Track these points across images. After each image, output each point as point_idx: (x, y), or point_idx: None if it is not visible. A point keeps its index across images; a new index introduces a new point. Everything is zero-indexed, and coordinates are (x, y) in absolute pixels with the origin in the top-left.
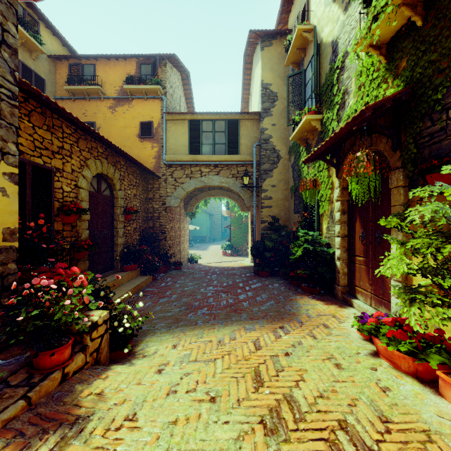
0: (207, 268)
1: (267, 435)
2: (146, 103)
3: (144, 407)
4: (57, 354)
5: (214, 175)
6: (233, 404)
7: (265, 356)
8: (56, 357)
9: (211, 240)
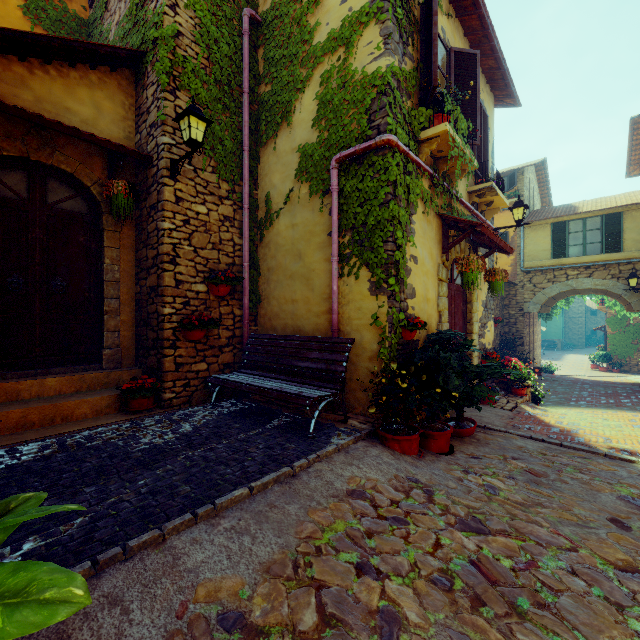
0: (572, 379)
1: (634, 426)
2: (501, 215)
3: (568, 414)
4: (523, 390)
5: (585, 277)
6: (616, 421)
7: (639, 418)
8: (523, 391)
9: (566, 347)
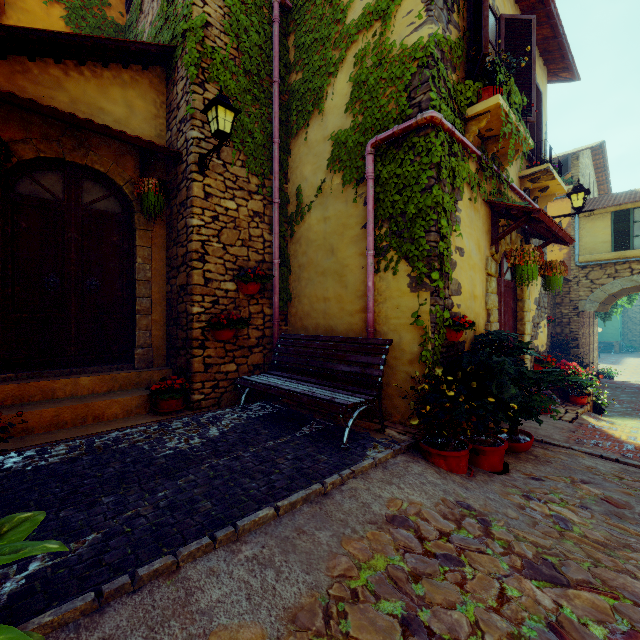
0: (637, 386)
1: None
2: (551, 205)
3: None
4: (583, 399)
5: None
6: None
7: None
8: (583, 400)
9: (625, 349)
